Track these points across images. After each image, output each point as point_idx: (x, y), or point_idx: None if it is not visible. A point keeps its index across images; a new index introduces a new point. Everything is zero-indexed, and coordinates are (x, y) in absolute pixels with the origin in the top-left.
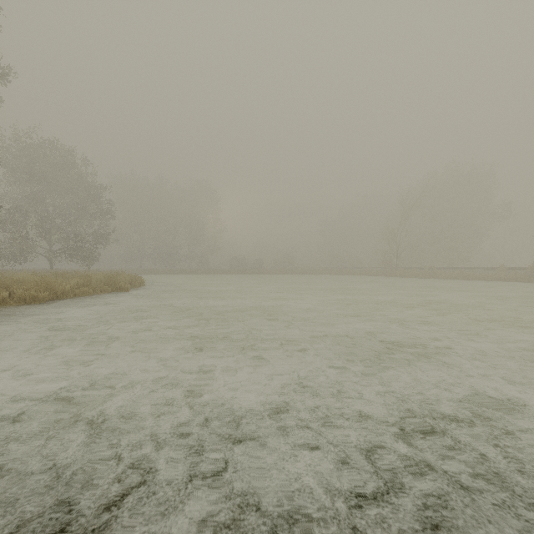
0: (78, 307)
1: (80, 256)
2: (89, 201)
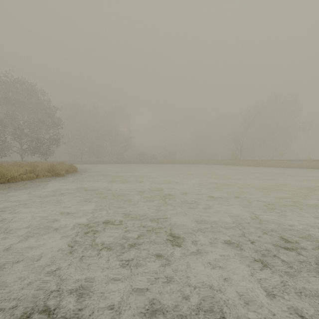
0: (16, 189)
1: (40, 152)
2: (46, 117)
